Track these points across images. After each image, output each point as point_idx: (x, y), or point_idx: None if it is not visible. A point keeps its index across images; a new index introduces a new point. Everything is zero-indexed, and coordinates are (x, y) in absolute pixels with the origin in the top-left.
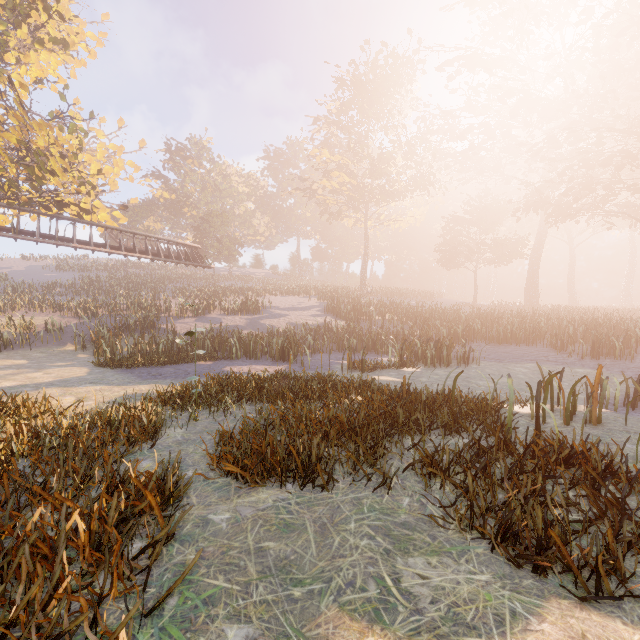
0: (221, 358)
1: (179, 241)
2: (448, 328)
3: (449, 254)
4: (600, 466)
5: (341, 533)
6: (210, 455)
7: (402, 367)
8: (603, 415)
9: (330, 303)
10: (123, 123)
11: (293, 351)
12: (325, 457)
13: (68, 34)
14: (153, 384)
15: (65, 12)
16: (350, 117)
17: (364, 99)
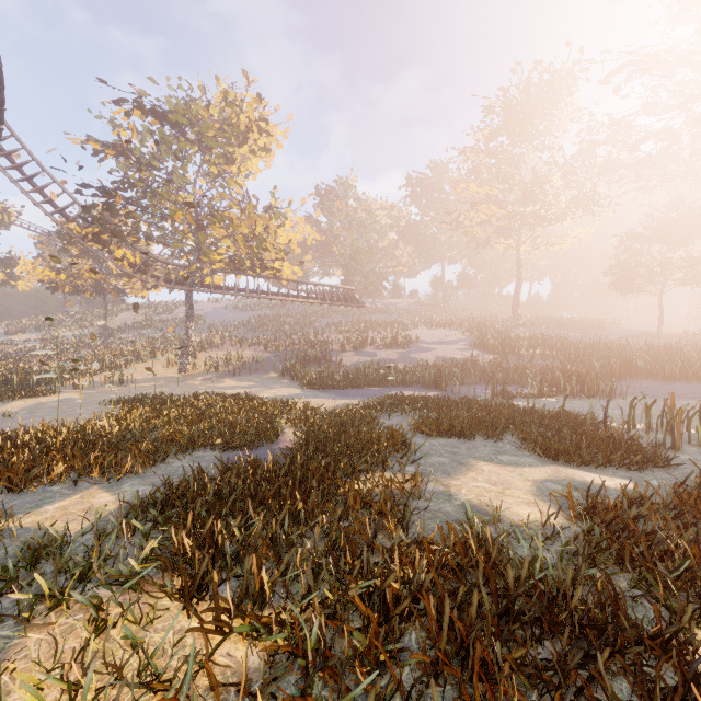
0: (384, 386)
1: (339, 286)
2: (604, 363)
3: (623, 277)
4: (617, 438)
5: (476, 450)
6: (412, 426)
7: (541, 397)
8: (696, 434)
9: (477, 337)
10: (305, 201)
11: (444, 381)
12: (470, 432)
13: (271, 143)
14: (351, 399)
15: (270, 129)
16: (500, 143)
17: (515, 122)
